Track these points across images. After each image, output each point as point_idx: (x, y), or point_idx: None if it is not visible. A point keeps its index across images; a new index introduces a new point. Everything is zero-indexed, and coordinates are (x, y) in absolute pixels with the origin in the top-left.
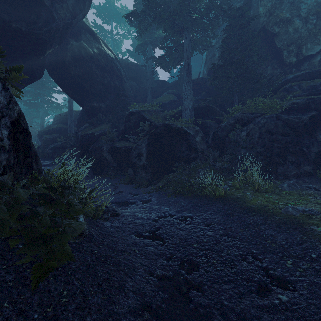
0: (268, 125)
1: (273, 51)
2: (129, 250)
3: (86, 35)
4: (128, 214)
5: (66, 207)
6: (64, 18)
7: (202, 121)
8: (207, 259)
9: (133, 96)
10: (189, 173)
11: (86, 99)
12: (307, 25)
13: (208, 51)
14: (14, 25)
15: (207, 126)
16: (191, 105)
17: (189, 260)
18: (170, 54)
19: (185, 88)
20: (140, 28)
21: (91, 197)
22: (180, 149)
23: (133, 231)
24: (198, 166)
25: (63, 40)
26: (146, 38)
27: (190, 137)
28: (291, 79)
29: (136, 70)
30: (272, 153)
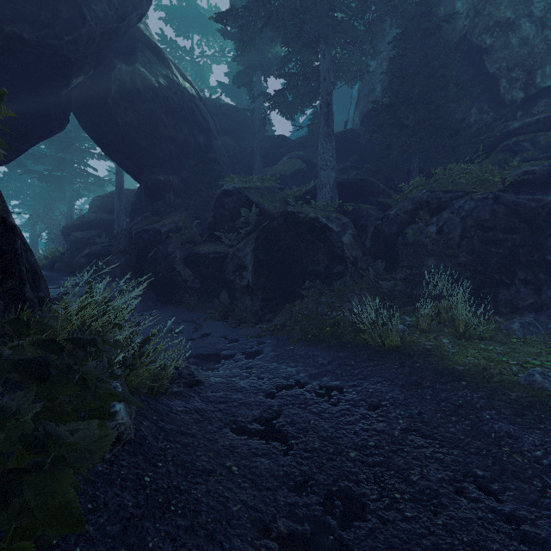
0: (478, 213)
1: (480, 81)
2: (219, 466)
3: (145, 54)
4: (218, 381)
5: (77, 390)
6: (103, 19)
7: (354, 207)
8: (382, 487)
9: (228, 163)
10: (331, 301)
11: (146, 168)
12: (545, 33)
13: (363, 82)
14: (9, 29)
15: (363, 216)
16: (334, 178)
17: (344, 491)
18: (295, 88)
19: (323, 146)
20: (241, 39)
21: (144, 355)
22: (314, 258)
23: (227, 421)
24: (348, 289)
25: (103, 61)
26: (251, 60)
27: (333, 236)
28: (517, 130)
29: (235, 118)
30: (488, 265)
